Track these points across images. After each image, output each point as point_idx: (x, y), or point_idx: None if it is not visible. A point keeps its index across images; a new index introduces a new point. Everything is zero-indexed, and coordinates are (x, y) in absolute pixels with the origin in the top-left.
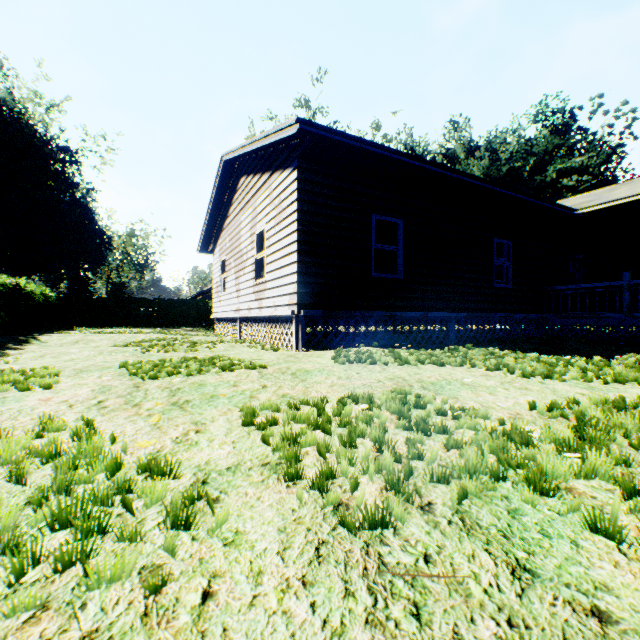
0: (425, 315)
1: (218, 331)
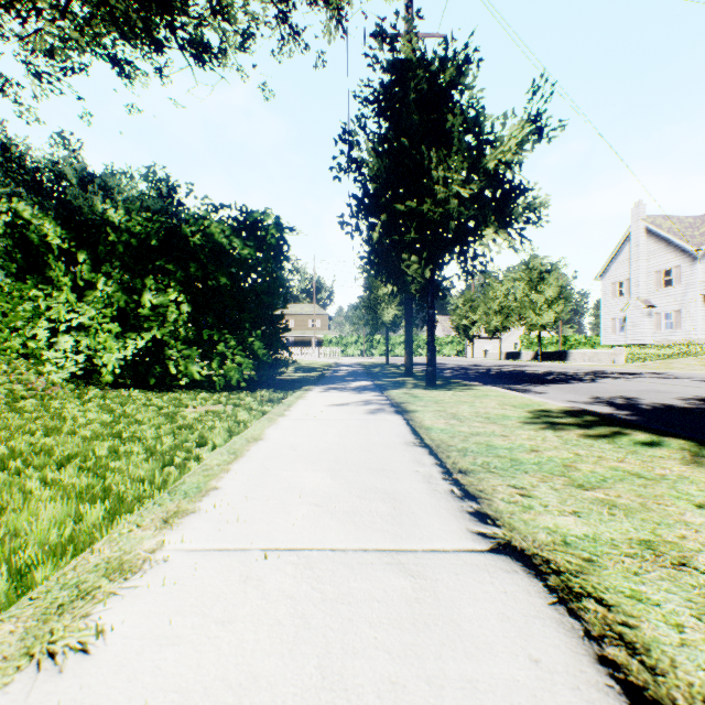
0: None
1: None
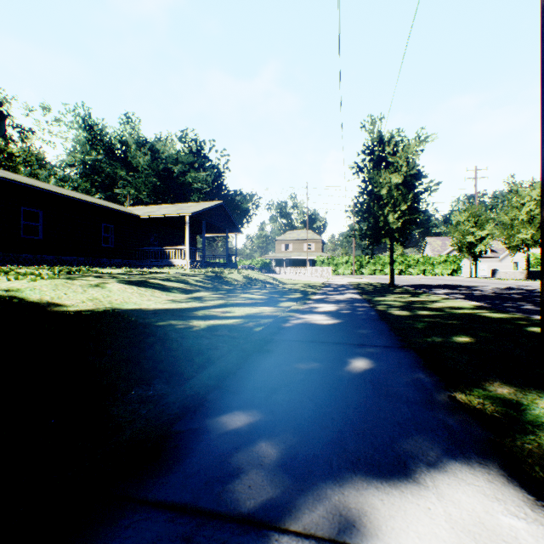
0: (57, 257)
1: None
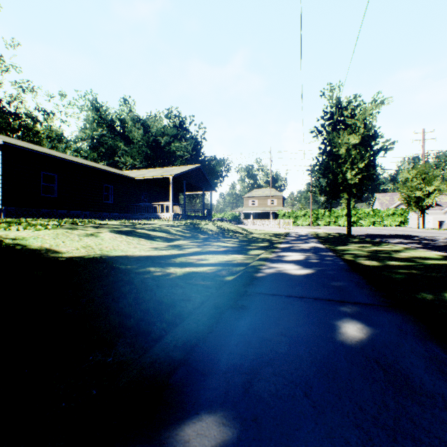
0: (69, 212)
1: None
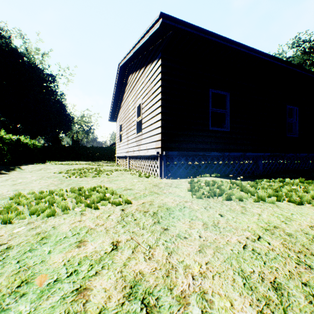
0: (244, 154)
1: (118, 163)
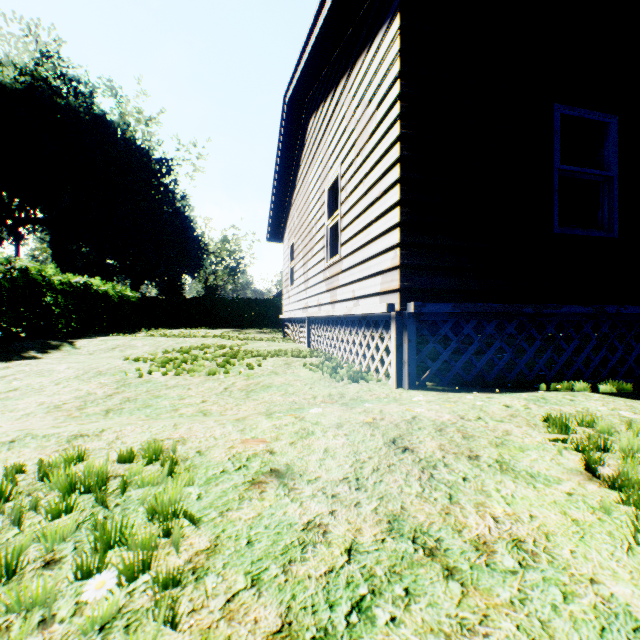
0: None
1: (287, 334)
